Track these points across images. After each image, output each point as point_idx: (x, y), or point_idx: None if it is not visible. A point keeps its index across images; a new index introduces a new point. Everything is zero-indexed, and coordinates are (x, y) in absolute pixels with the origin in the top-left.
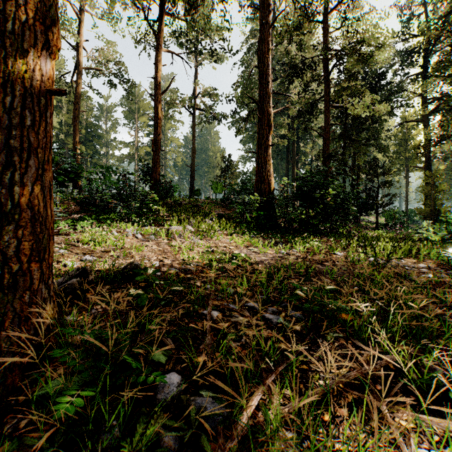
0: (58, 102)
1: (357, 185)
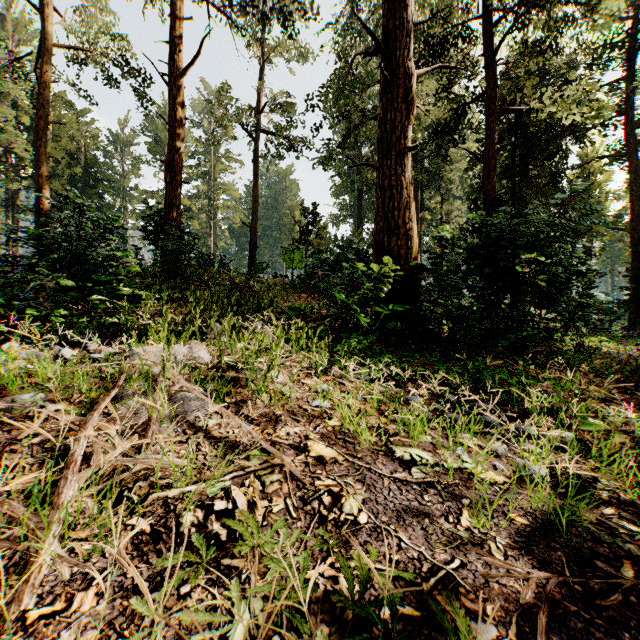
0: None
1: (574, 247)
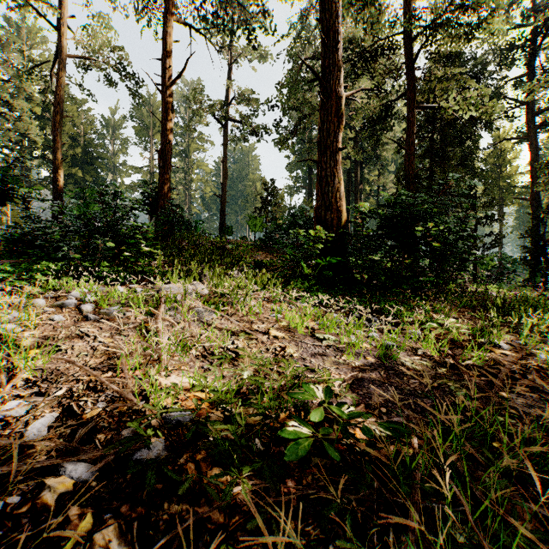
0: (46, 112)
1: (467, 217)
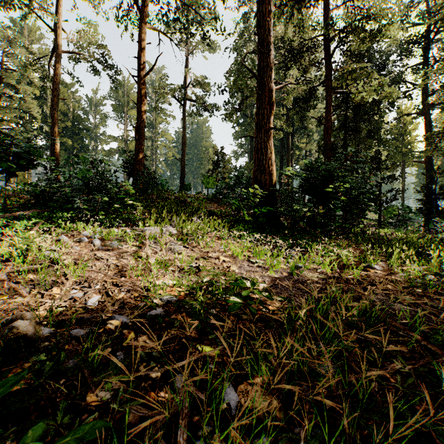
0: (43, 93)
1: (368, 177)
